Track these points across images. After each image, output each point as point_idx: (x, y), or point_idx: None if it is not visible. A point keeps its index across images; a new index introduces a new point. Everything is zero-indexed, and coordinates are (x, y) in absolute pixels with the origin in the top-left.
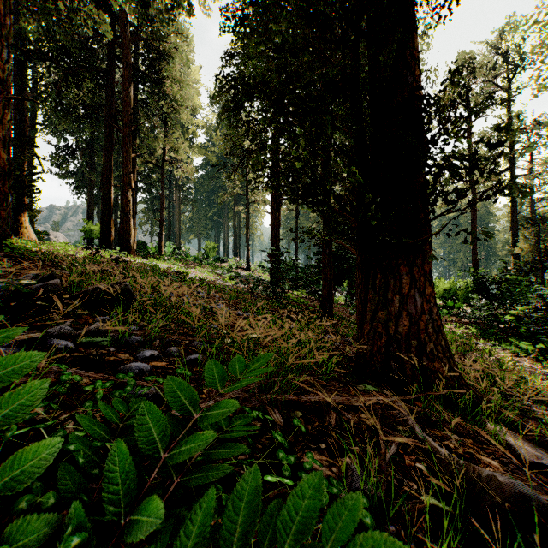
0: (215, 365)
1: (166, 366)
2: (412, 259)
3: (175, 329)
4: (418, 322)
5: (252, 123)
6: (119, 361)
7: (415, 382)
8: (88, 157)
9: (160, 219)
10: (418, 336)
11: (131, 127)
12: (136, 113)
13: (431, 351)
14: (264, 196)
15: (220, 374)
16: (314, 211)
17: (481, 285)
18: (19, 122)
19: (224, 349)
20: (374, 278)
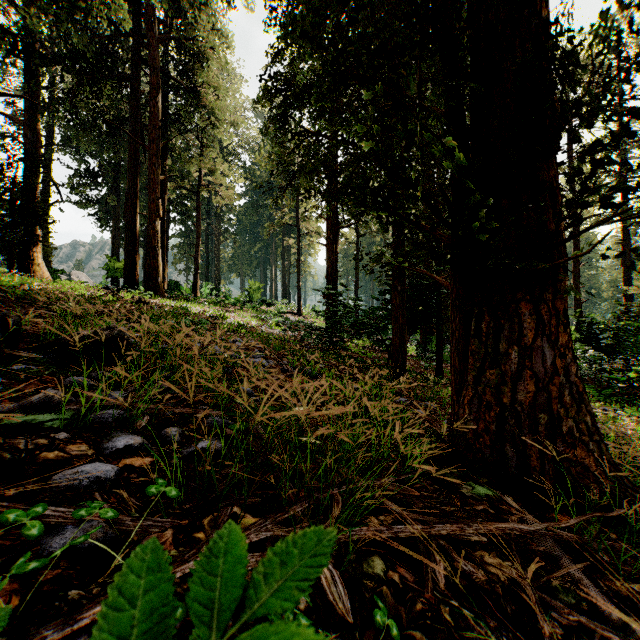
0: (148, 572)
1: (150, 464)
2: (538, 291)
3: (182, 396)
4: (548, 387)
5: (303, 136)
6: (63, 460)
7: (546, 478)
8: (113, 183)
9: (195, 255)
10: (548, 409)
11: (159, 143)
12: (166, 128)
13: (570, 431)
14: (318, 227)
15: (150, 626)
16: (386, 230)
17: (592, 333)
18: (30, 141)
19: (253, 431)
20: (479, 321)
